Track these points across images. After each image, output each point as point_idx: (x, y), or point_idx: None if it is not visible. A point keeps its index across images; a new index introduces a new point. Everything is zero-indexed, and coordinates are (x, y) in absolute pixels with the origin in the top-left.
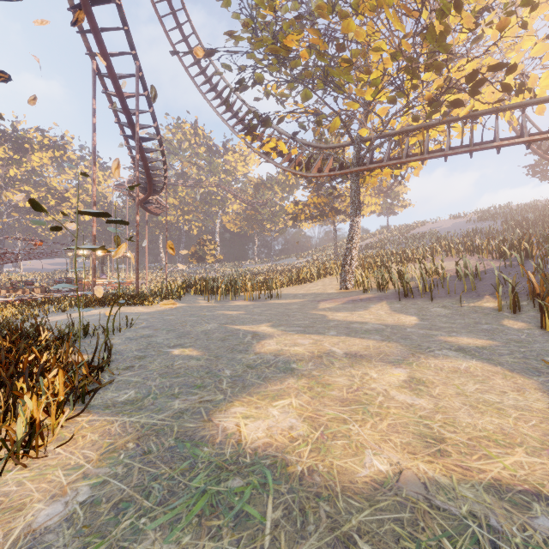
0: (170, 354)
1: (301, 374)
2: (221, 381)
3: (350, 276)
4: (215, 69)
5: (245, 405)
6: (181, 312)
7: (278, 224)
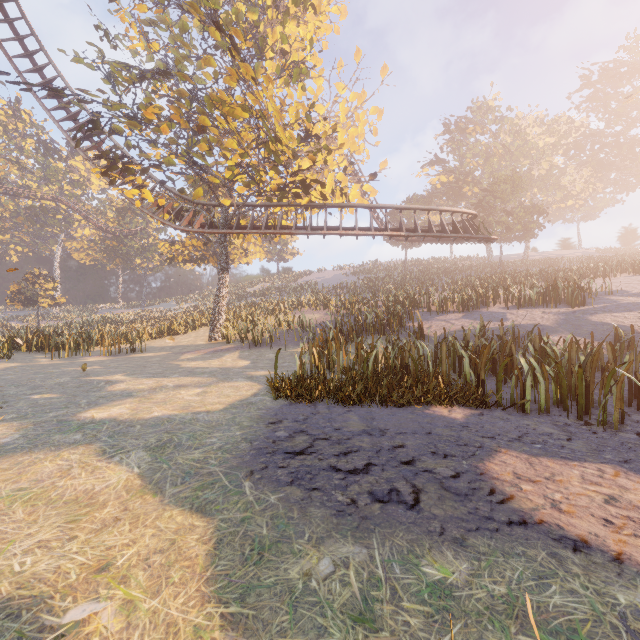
0: (31, 399)
1: (137, 397)
2: (81, 405)
3: (218, 329)
4: (58, 73)
5: (97, 410)
6: (20, 372)
7: (151, 261)
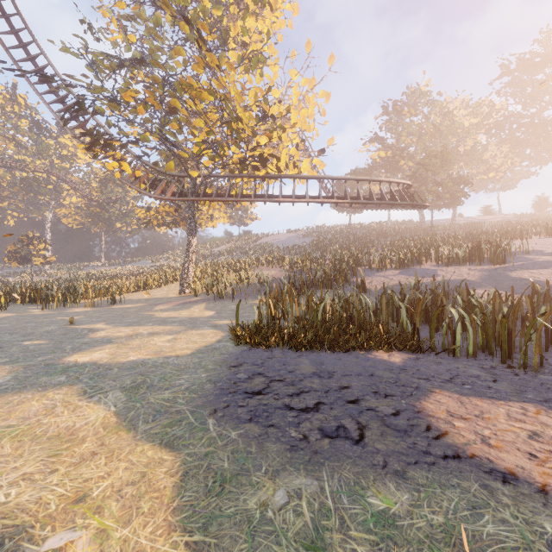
0: (23, 345)
1: (116, 343)
2: (66, 350)
3: (187, 283)
4: (49, 62)
5: (80, 355)
6: (14, 321)
7: (130, 225)
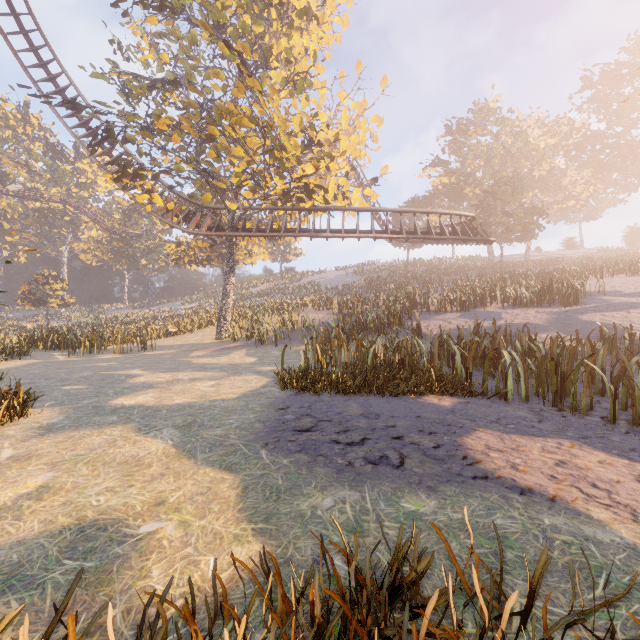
0: (63, 389)
1: (158, 388)
2: (109, 394)
3: (225, 328)
4: (71, 82)
5: (125, 398)
6: (43, 367)
7: (157, 261)
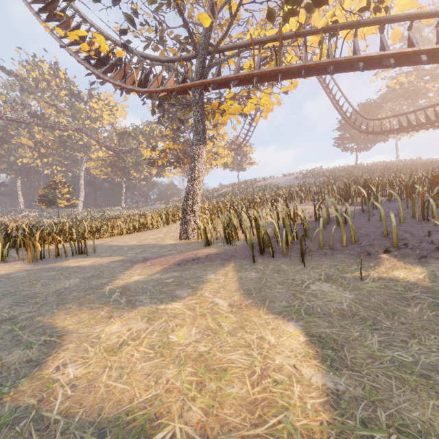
0: None
1: None
2: None
3: (192, 222)
4: None
5: None
6: None
7: (142, 172)
